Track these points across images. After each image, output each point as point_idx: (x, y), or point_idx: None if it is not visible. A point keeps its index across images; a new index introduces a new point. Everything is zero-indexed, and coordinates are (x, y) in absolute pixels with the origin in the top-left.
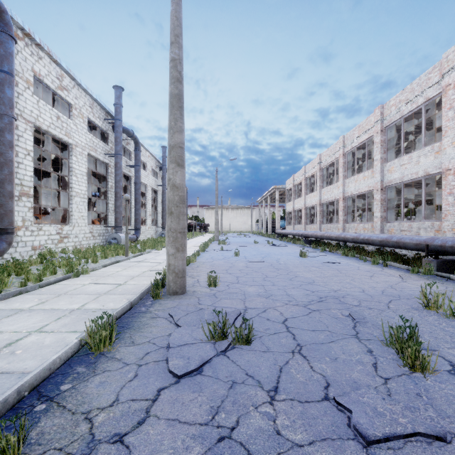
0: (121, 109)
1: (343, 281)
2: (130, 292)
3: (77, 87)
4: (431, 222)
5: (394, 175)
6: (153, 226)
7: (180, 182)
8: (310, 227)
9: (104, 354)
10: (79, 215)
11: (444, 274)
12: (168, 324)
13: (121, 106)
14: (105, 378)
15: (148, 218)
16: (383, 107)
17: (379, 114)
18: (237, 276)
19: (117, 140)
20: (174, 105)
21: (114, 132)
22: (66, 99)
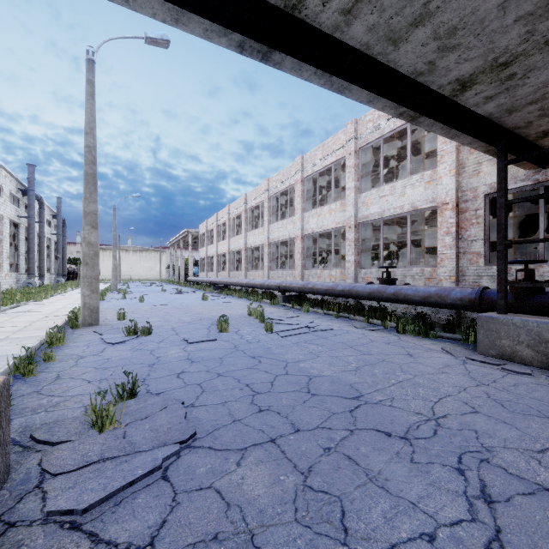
0: None
1: (222, 311)
2: (45, 328)
3: None
4: (292, 271)
5: (275, 235)
6: (13, 273)
7: (95, 240)
8: (221, 274)
9: (61, 346)
10: None
11: (285, 303)
12: (95, 335)
13: None
14: (71, 349)
15: (6, 262)
16: (269, 180)
17: (267, 185)
18: (142, 314)
19: None
20: (89, 181)
21: None
22: None
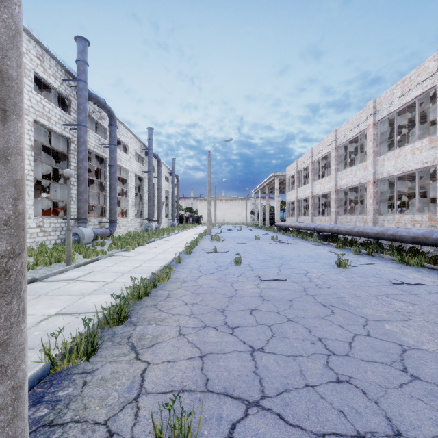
0: (85, 67)
1: None
2: None
3: None
4: None
5: None
6: (138, 218)
7: None
8: (320, 219)
9: None
10: None
11: None
12: None
13: (85, 63)
14: None
15: (131, 209)
16: None
17: None
18: (251, 350)
19: (80, 107)
20: None
21: (76, 97)
22: None
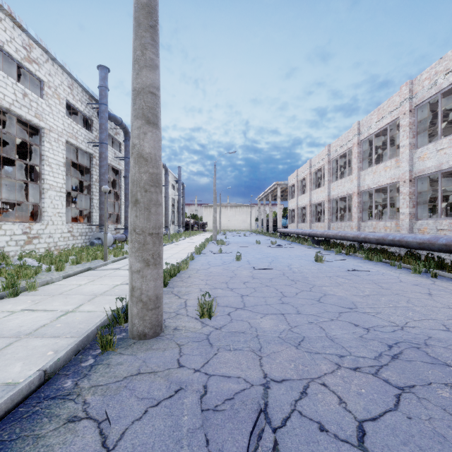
0: (106, 92)
1: (398, 305)
2: (71, 331)
3: (51, 62)
4: None
5: (427, 163)
6: None
7: (152, 150)
8: (316, 225)
9: None
10: (54, 212)
11: None
12: None
13: (106, 89)
14: None
15: None
16: (412, 83)
17: (408, 92)
18: (241, 295)
19: (102, 127)
20: (141, 22)
21: (99, 118)
22: (36, 74)
